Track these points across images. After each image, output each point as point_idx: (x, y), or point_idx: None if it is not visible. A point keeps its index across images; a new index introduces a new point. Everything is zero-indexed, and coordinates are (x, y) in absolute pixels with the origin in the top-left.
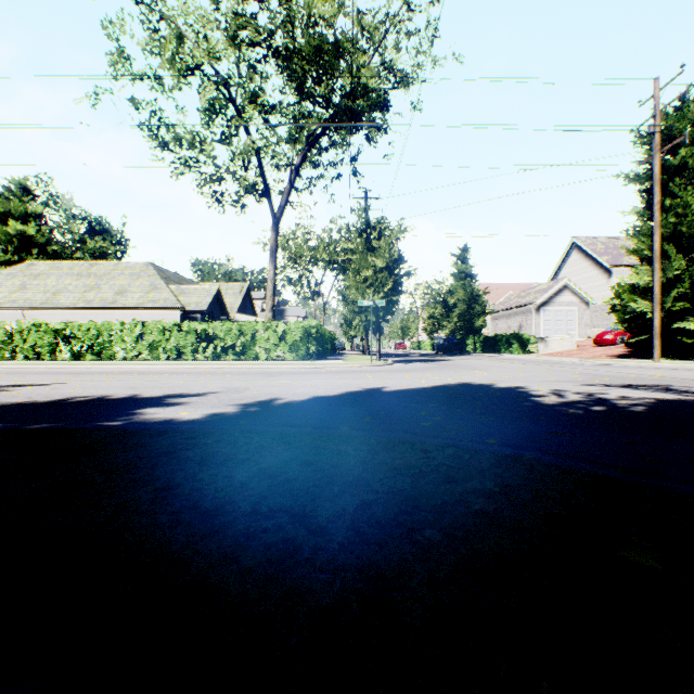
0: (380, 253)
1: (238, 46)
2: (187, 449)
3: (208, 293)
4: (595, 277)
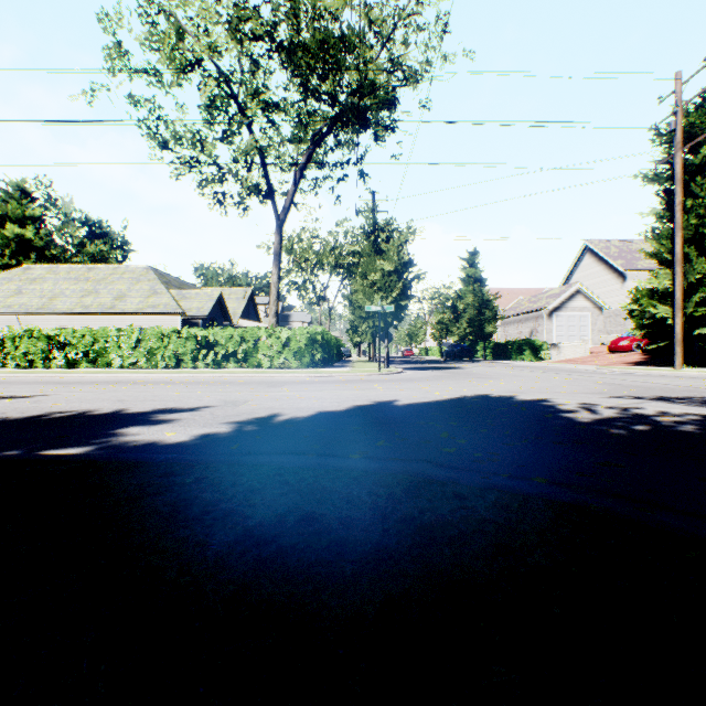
0: (388, 255)
1: (240, 40)
2: (156, 493)
3: (210, 298)
4: (609, 281)
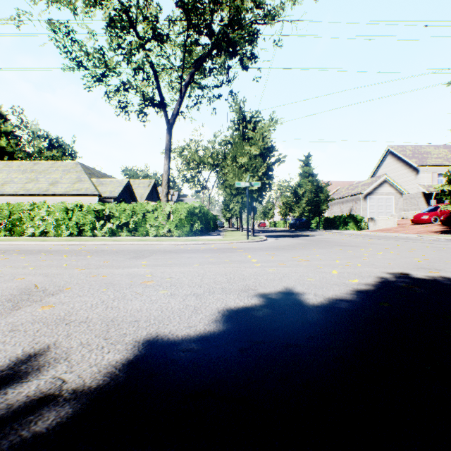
0: (255, 140)
1: None
2: None
3: (120, 184)
4: (406, 174)
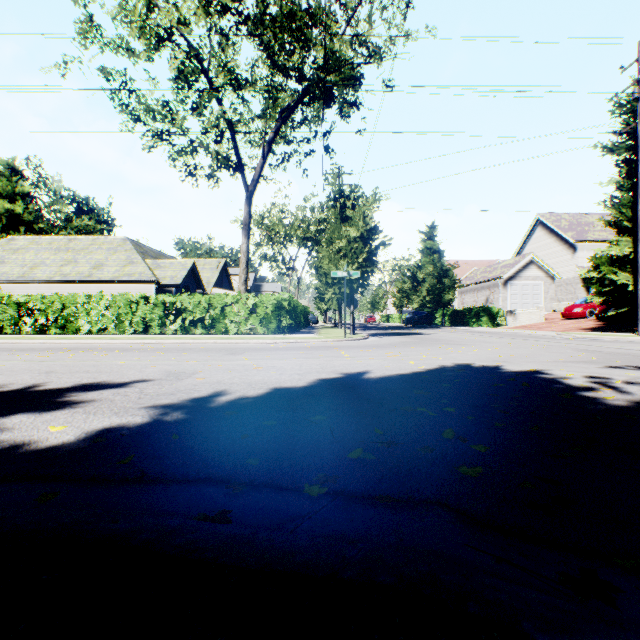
0: (354, 221)
1: (208, 12)
2: None
3: (183, 267)
4: (560, 252)
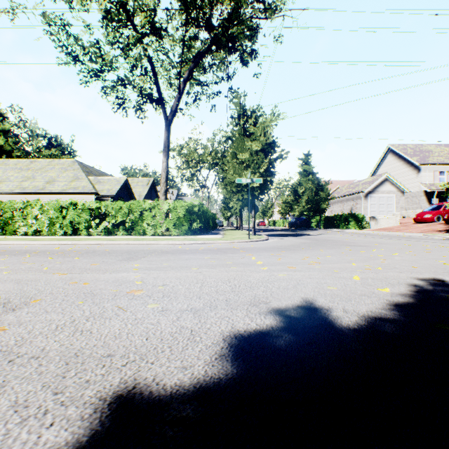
0: (256, 135)
1: None
2: None
3: (118, 182)
4: (407, 172)
